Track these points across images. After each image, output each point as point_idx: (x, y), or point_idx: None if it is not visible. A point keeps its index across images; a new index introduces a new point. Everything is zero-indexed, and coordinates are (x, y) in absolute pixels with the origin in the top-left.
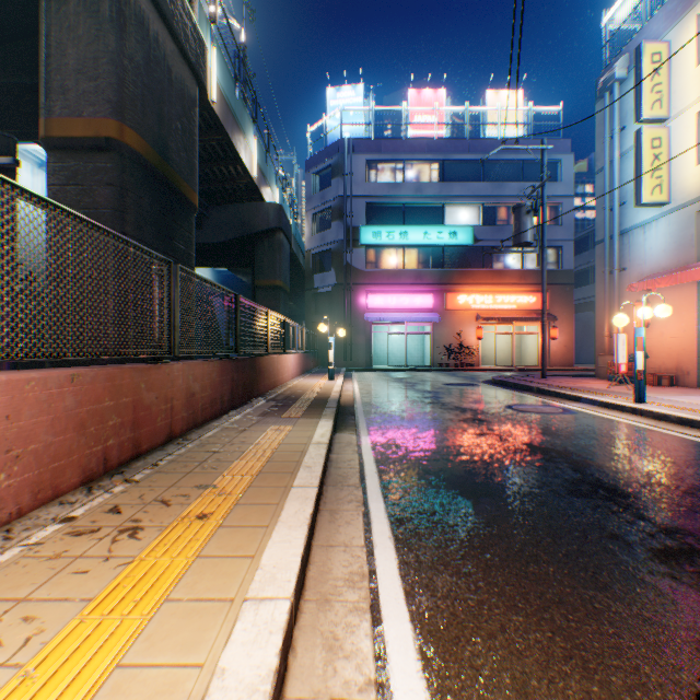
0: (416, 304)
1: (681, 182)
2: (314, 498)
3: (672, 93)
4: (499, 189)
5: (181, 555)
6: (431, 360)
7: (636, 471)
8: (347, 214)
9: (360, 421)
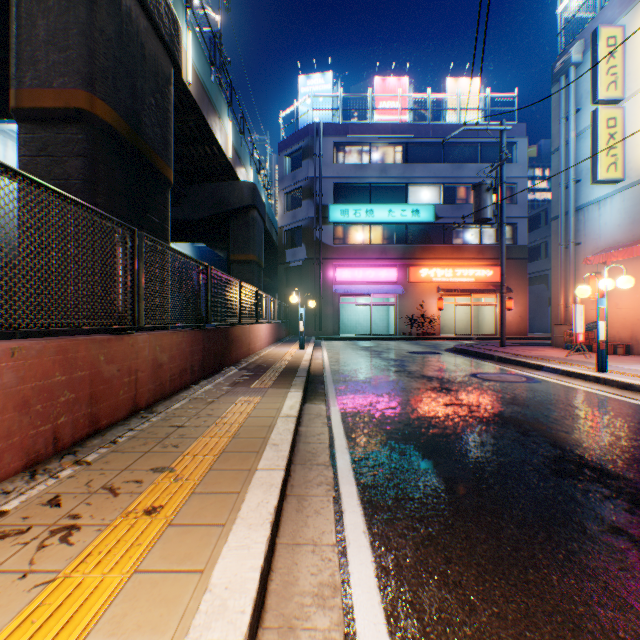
0: (381, 277)
1: (636, 159)
2: (279, 485)
3: (626, 75)
4: (458, 170)
5: (114, 569)
6: (395, 329)
7: (617, 447)
8: (316, 194)
9: (329, 390)
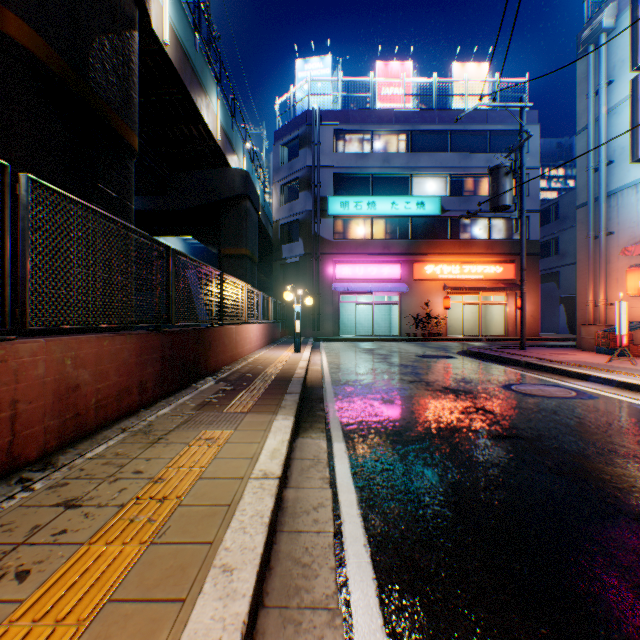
0: (383, 274)
1: None
2: None
3: None
4: (466, 160)
5: None
6: (398, 330)
7: None
8: (315, 185)
9: (330, 412)
